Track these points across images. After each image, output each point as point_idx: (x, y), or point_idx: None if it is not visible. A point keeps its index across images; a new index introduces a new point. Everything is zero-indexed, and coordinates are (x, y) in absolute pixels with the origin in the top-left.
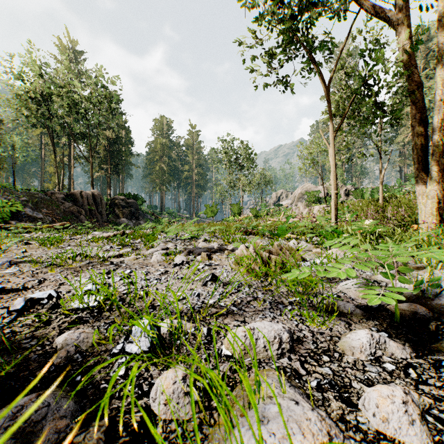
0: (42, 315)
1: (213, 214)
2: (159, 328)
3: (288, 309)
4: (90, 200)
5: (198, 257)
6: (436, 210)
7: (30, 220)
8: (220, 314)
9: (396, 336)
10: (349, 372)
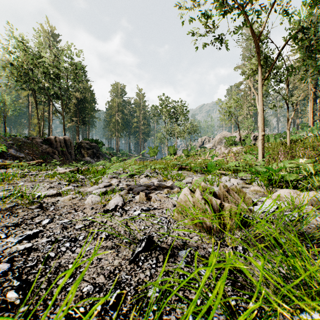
0: None
1: (154, 154)
2: None
3: None
4: (62, 144)
5: (137, 196)
6: None
7: (14, 159)
8: None
9: None
10: None
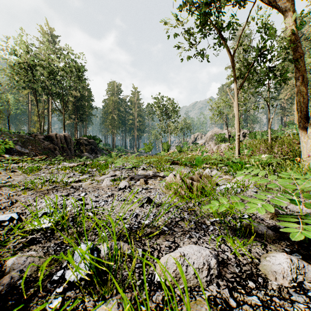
0: (2, 236)
1: (149, 150)
2: (99, 251)
3: (210, 229)
4: (62, 140)
5: (138, 182)
6: None
7: (20, 154)
8: (153, 236)
9: (309, 258)
10: (277, 303)
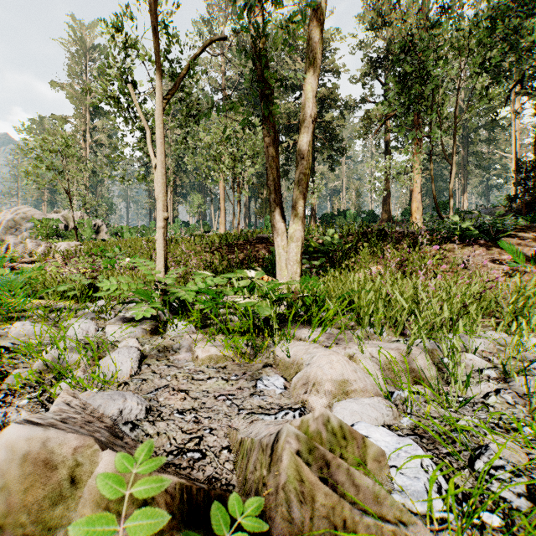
0: None
1: None
2: None
3: None
4: None
5: None
6: (300, 256)
7: None
8: None
9: None
10: None
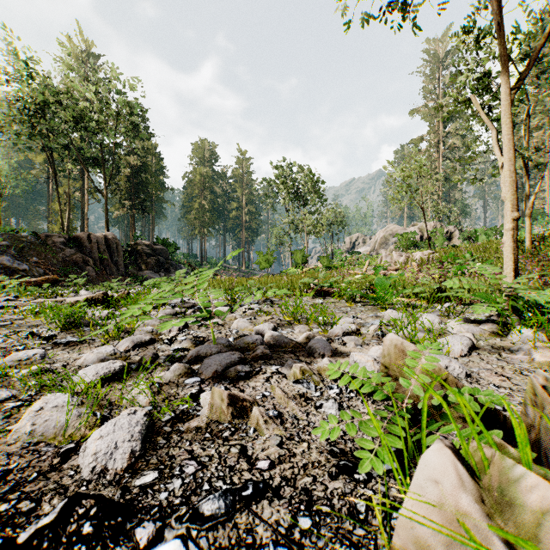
0: None
1: (268, 265)
2: None
3: None
4: (101, 246)
5: (205, 396)
6: None
7: (8, 273)
8: None
9: None
10: None
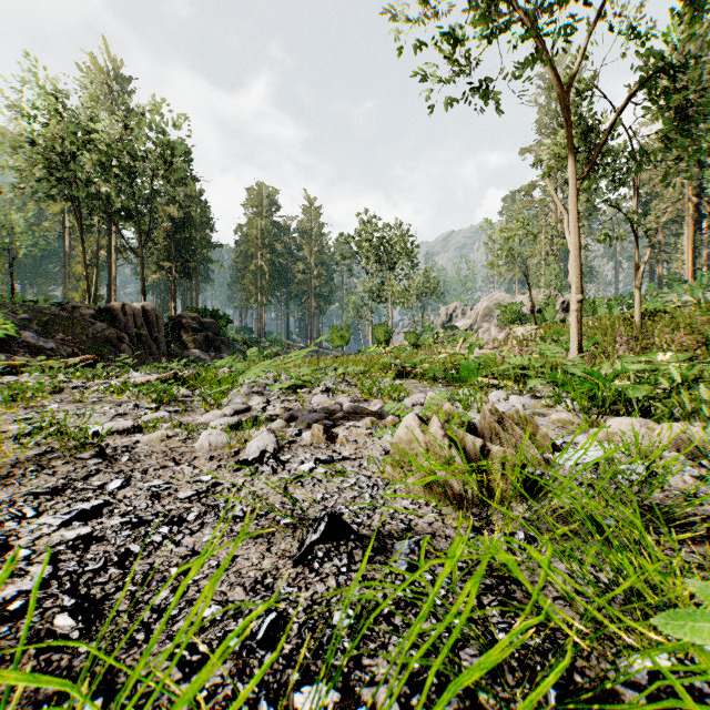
0: None
1: (343, 342)
2: None
3: None
4: (139, 319)
5: (306, 433)
6: None
7: (33, 353)
8: None
9: None
10: None
